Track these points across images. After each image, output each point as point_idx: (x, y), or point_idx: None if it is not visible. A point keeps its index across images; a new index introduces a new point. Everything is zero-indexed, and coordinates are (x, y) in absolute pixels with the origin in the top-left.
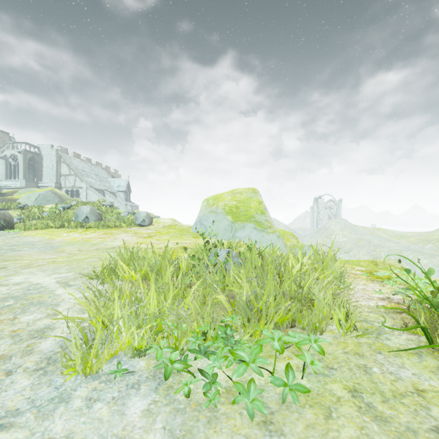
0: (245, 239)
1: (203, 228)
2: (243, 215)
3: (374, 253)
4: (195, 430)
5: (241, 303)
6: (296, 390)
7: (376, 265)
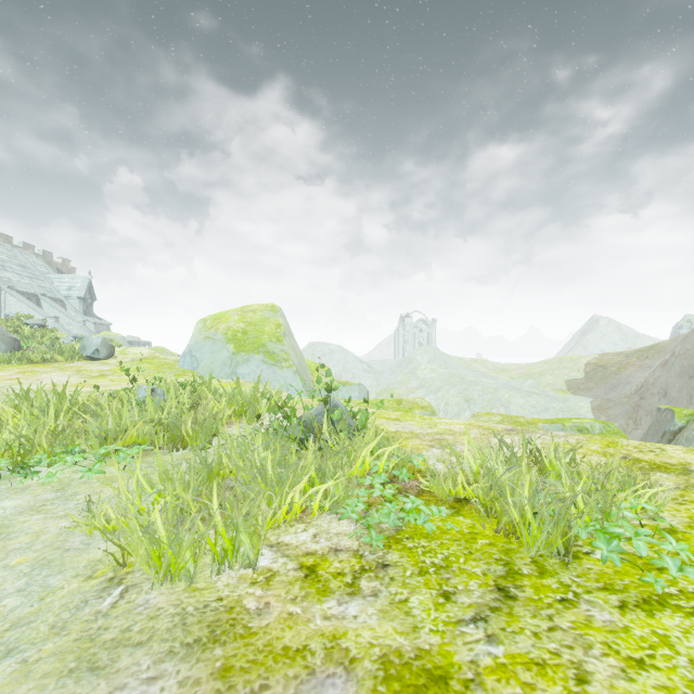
0: (249, 376)
1: (194, 361)
2: (251, 344)
3: (466, 393)
4: (2, 496)
5: (98, 427)
6: (95, 472)
7: (399, 404)
